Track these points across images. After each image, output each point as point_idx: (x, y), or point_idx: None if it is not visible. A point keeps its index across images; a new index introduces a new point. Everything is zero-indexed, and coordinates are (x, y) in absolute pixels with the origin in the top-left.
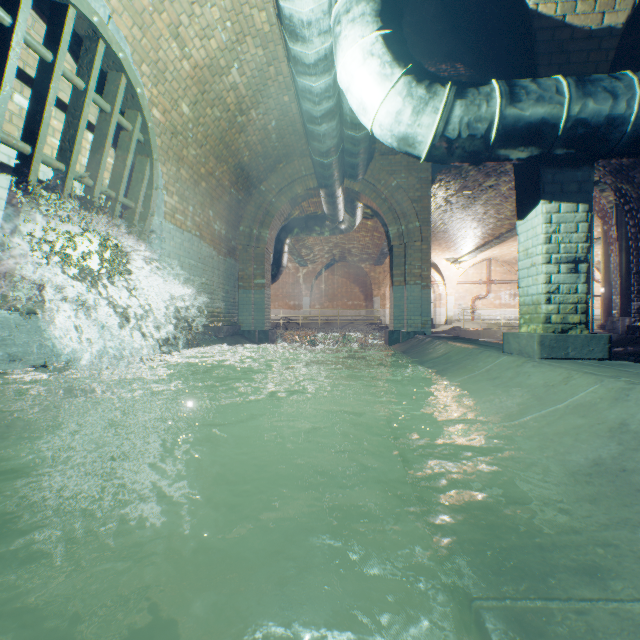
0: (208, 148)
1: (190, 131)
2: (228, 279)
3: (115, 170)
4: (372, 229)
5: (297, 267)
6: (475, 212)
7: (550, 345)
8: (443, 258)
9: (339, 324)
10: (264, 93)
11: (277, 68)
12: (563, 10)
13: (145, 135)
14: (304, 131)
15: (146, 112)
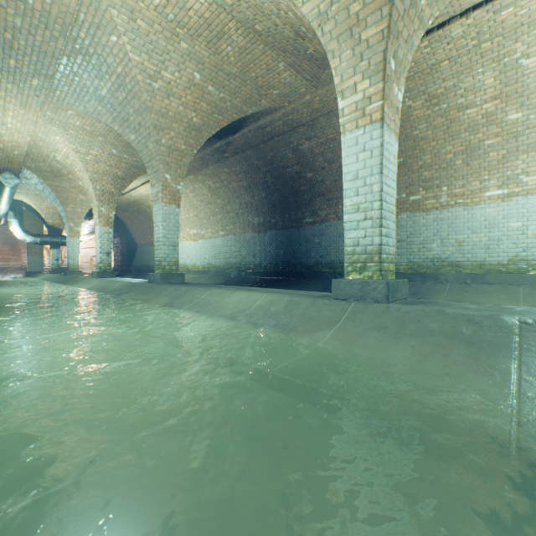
0: None
1: None
2: None
3: None
4: None
5: None
6: None
7: (53, 272)
8: None
9: None
10: None
11: None
12: (54, 225)
13: None
14: None
15: None
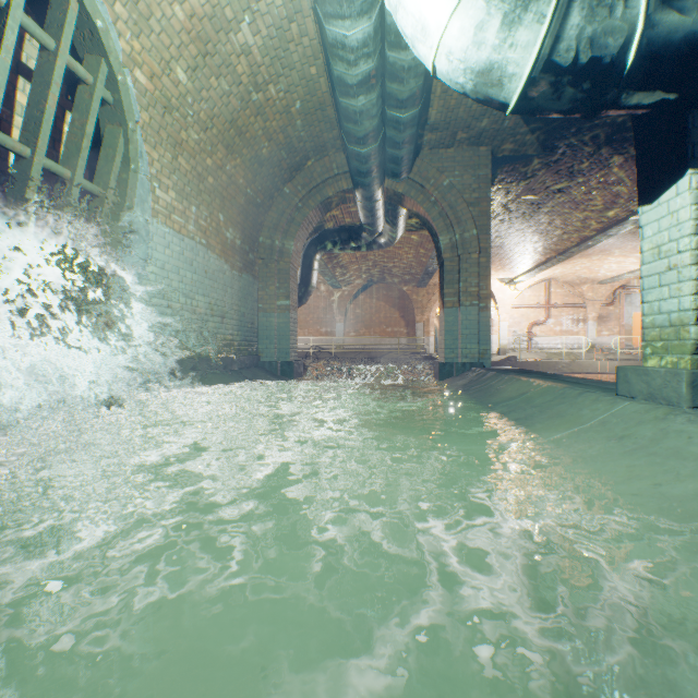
0: (215, 133)
1: (189, 107)
2: (244, 299)
3: (70, 140)
4: (416, 244)
5: (329, 289)
6: (538, 222)
7: None
8: (496, 278)
9: (377, 354)
10: (285, 62)
11: (301, 25)
12: None
13: (114, 93)
14: (336, 116)
15: (113, 58)
